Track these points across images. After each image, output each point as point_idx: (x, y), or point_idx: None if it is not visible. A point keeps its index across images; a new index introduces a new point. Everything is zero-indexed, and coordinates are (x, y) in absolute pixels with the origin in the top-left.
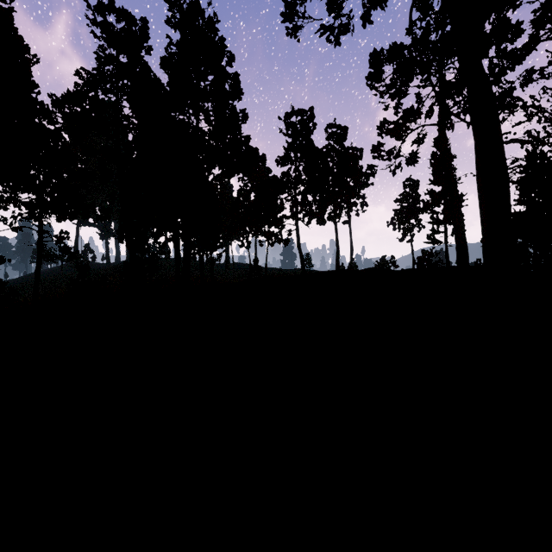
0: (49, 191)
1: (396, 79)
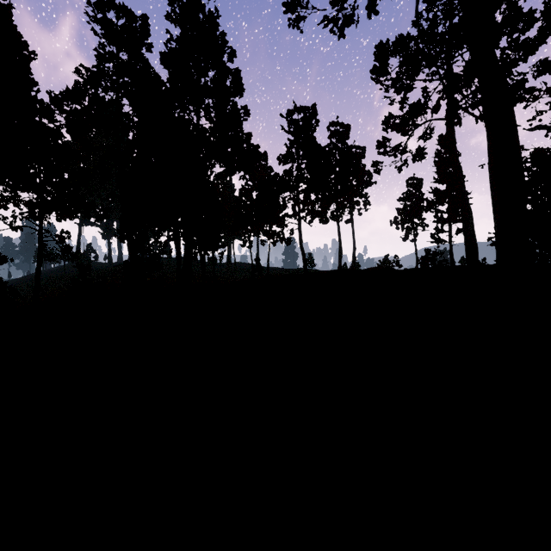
0: (49, 190)
1: (402, 72)
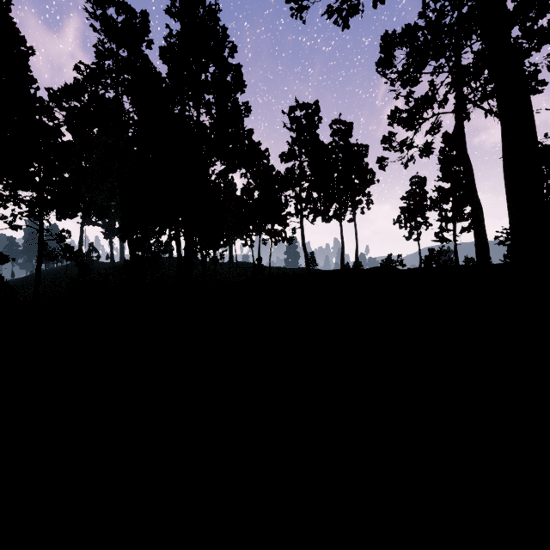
0: (49, 189)
1: (409, 64)
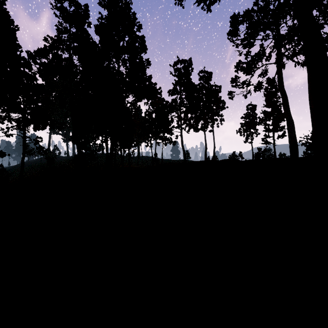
0: (29, 112)
1: (248, 34)
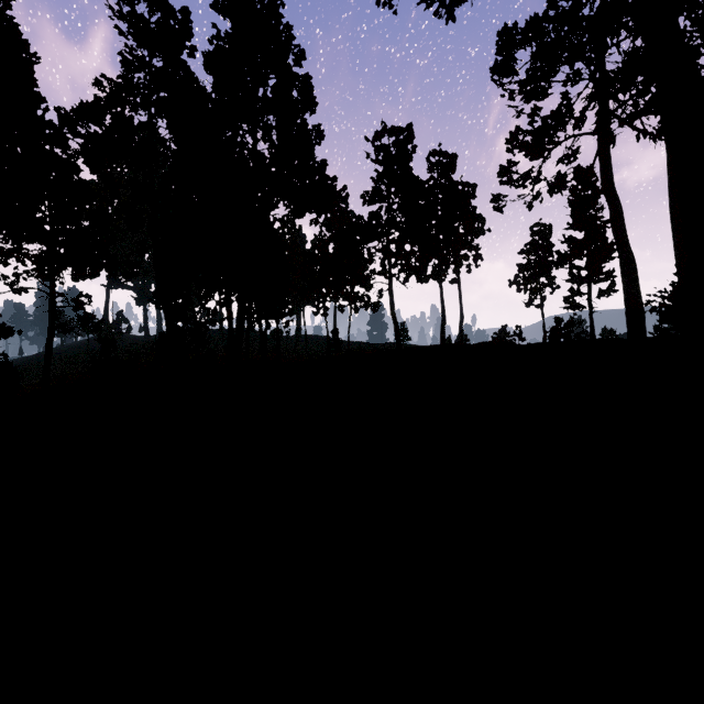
0: (62, 241)
1: (535, 69)
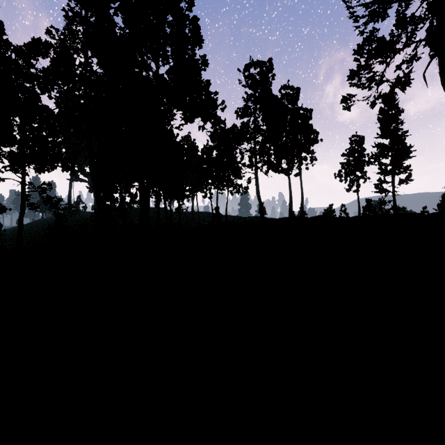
0: None
1: None
